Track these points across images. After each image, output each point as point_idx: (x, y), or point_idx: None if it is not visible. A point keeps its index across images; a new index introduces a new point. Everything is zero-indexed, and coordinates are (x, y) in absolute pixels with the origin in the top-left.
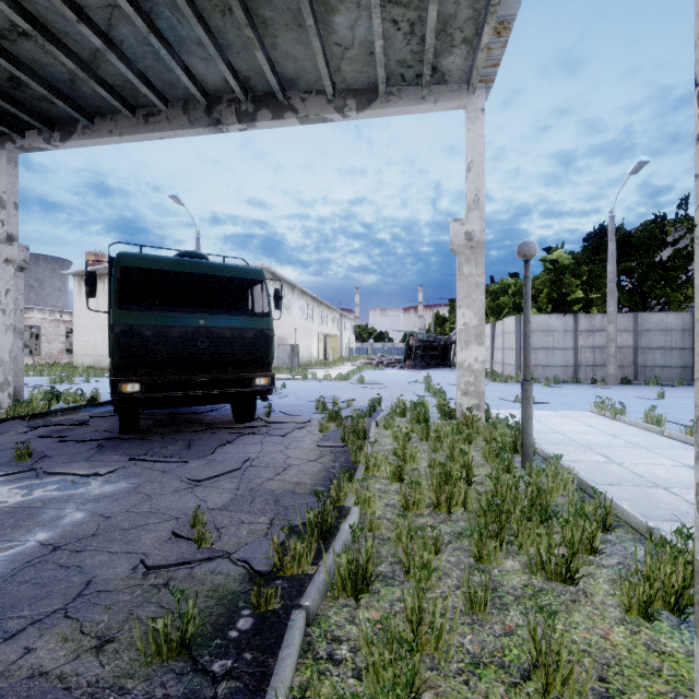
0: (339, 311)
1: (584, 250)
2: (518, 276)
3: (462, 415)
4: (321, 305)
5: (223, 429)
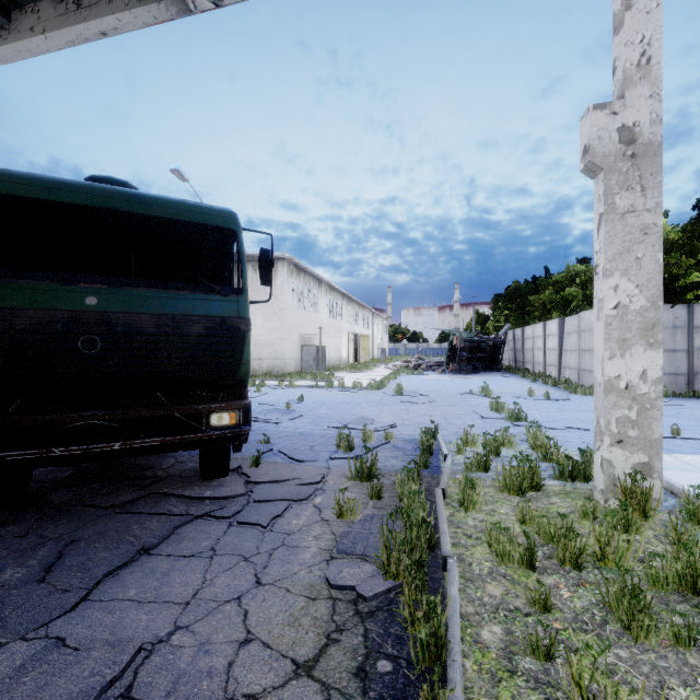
0: (370, 310)
1: (697, 220)
2: (589, 262)
3: (618, 486)
4: (351, 302)
5: (163, 500)
